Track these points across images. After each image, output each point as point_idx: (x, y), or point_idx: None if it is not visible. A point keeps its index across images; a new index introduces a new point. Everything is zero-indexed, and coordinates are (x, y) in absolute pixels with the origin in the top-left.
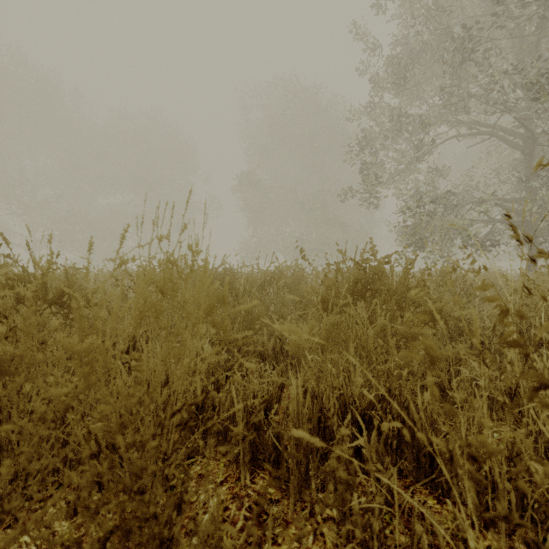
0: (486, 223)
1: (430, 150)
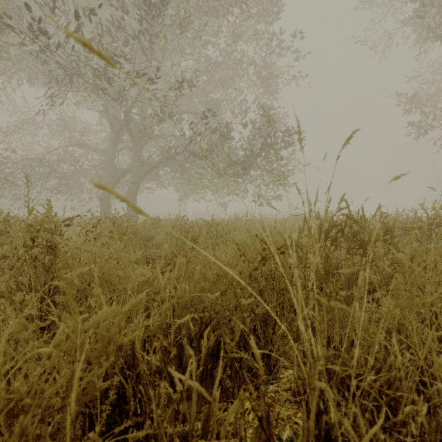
0: None
1: None
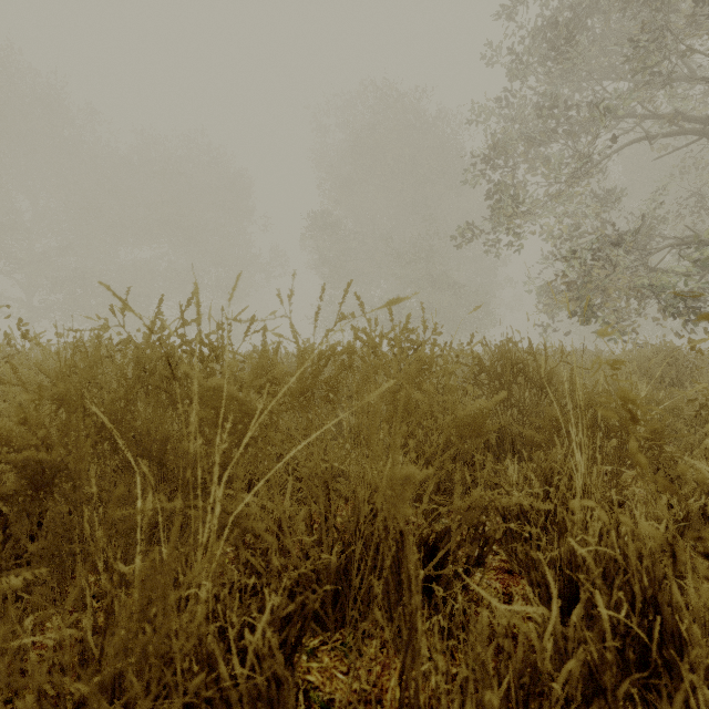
0: (693, 274)
1: (601, 160)
